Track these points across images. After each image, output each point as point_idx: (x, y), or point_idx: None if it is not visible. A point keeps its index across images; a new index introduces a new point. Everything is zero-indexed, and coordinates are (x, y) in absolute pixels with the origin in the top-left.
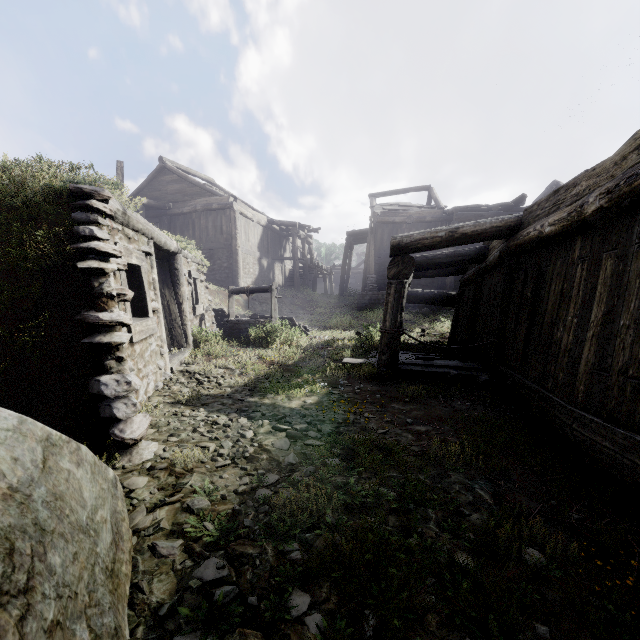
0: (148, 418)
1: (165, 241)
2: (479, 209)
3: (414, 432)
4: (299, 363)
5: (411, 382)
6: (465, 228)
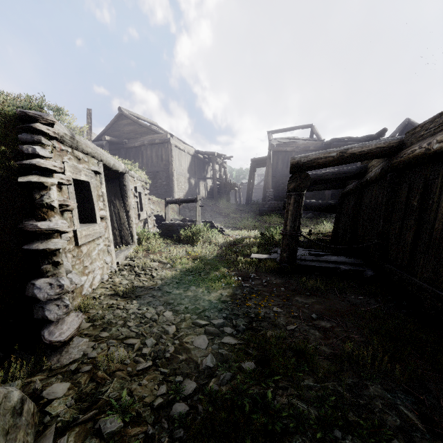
0: (80, 317)
1: (114, 163)
2: (350, 140)
3: (320, 328)
4: (217, 257)
5: (308, 275)
6: (353, 149)
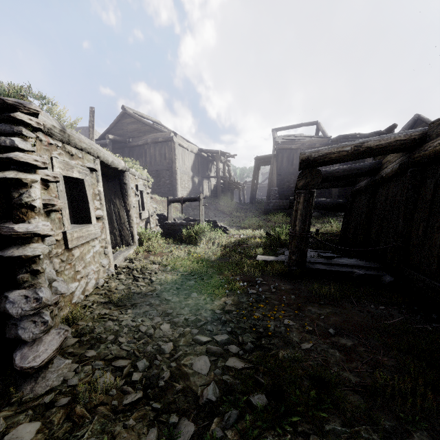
0: (62, 334)
1: (112, 160)
2: (358, 137)
3: (340, 347)
4: (220, 259)
5: (319, 280)
6: (370, 142)
